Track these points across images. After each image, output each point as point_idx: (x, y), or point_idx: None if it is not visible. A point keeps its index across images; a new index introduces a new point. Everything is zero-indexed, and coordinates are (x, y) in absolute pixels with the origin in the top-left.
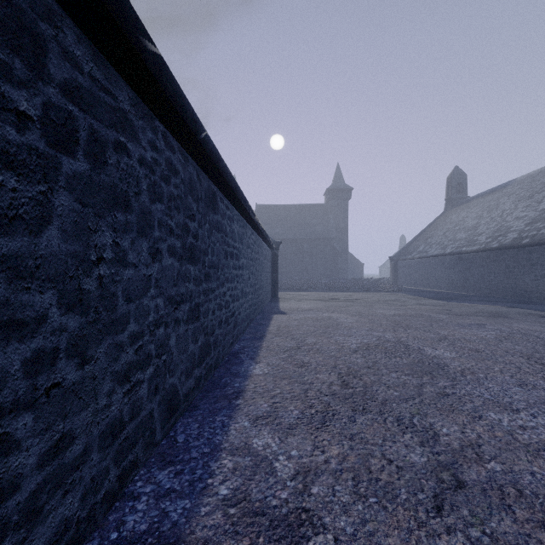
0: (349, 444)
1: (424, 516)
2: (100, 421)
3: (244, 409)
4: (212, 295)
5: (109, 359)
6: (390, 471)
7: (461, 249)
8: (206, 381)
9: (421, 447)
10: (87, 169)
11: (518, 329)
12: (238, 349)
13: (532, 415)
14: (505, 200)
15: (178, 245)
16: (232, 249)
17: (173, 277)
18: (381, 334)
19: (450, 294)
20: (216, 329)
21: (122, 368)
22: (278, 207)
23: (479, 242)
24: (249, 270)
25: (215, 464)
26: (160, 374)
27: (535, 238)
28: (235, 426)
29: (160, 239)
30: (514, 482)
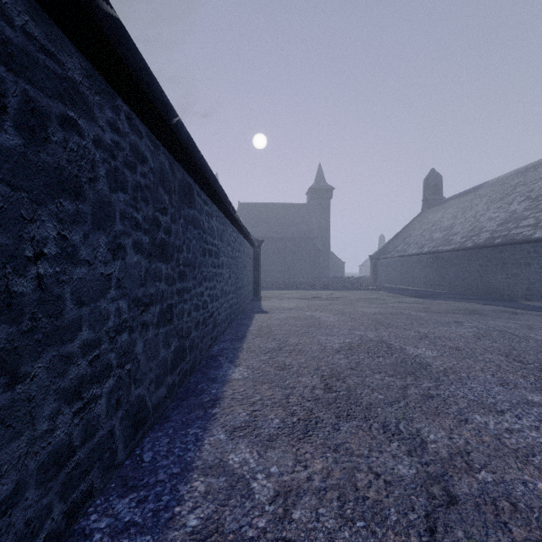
0: (333, 457)
1: (417, 541)
2: (39, 450)
3: (221, 419)
4: (187, 296)
5: (52, 375)
6: (378, 487)
7: (437, 248)
8: (180, 388)
9: (408, 457)
10: (19, 145)
11: (494, 327)
12: (217, 351)
13: (517, 417)
14: (478, 202)
15: (146, 241)
16: (210, 246)
17: (139, 276)
18: (363, 333)
19: (427, 292)
20: (192, 331)
21: (71, 383)
22: (261, 205)
23: (454, 241)
24: (230, 268)
25: (184, 487)
26: (123, 385)
27: (506, 237)
28: (210, 439)
29: (123, 233)
30: (507, 494)
